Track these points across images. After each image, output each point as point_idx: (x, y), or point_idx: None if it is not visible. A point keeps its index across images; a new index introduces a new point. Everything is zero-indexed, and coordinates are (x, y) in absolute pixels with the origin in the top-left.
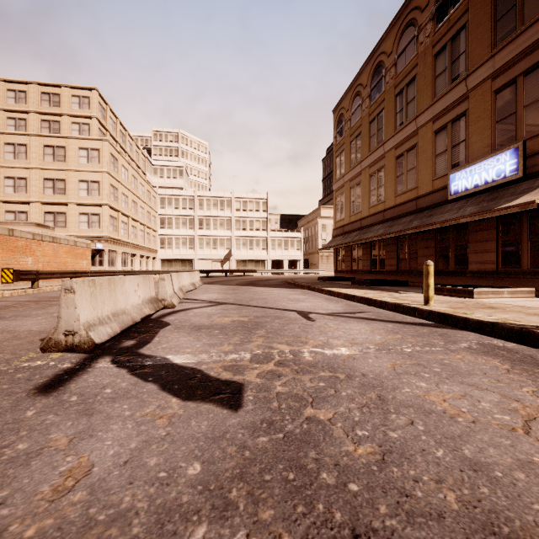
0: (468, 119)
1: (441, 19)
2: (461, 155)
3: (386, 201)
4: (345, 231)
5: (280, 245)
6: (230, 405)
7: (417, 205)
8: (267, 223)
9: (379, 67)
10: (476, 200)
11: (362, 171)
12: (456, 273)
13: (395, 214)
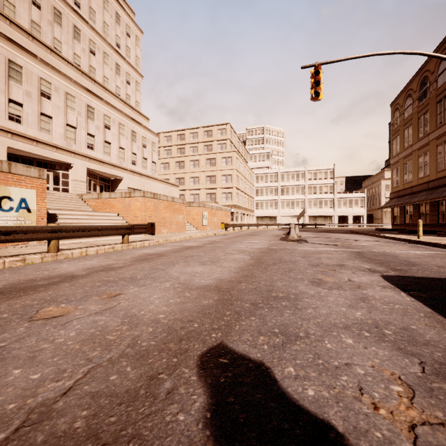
0: None
1: None
2: None
3: (430, 175)
4: (399, 195)
5: (344, 204)
6: (336, 245)
7: None
8: (333, 187)
9: (425, 80)
10: None
11: (412, 152)
12: None
13: (436, 185)
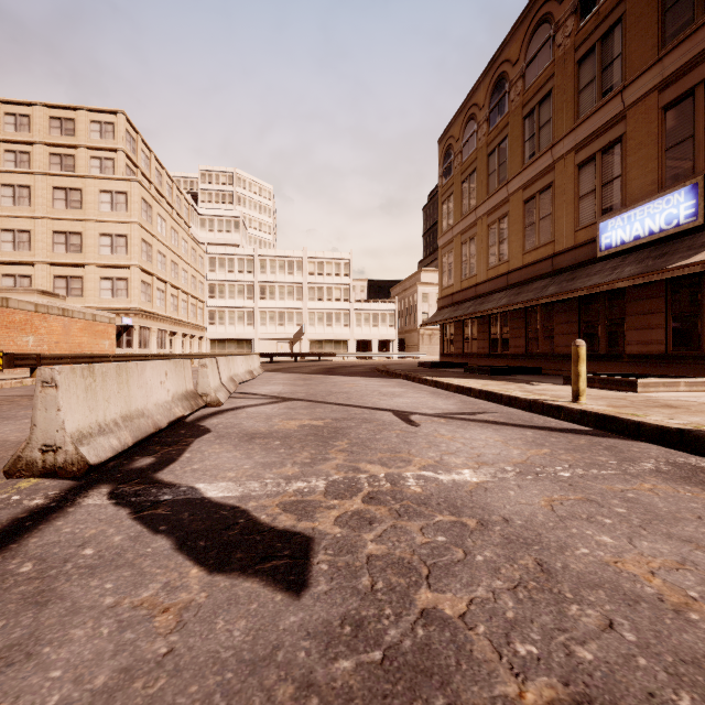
0: (625, 146)
1: (587, 12)
2: (615, 196)
3: (511, 261)
4: (455, 301)
5: (367, 320)
6: (288, 583)
7: (553, 265)
8: (350, 291)
9: (501, 81)
10: (637, 258)
11: (478, 220)
12: (607, 357)
13: (523, 277)
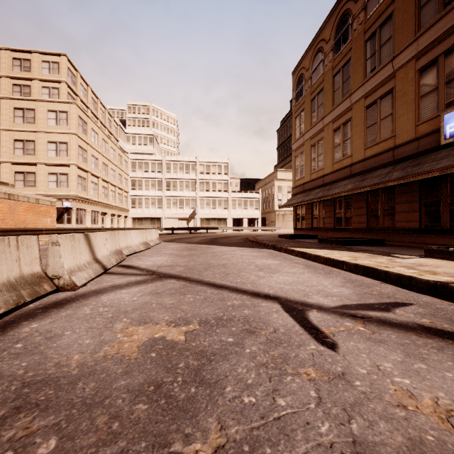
0: None
1: None
2: None
3: (354, 155)
4: (306, 189)
5: (240, 205)
6: None
7: (394, 155)
8: (228, 185)
9: (344, 16)
10: None
11: (324, 127)
12: (451, 231)
13: (365, 167)
